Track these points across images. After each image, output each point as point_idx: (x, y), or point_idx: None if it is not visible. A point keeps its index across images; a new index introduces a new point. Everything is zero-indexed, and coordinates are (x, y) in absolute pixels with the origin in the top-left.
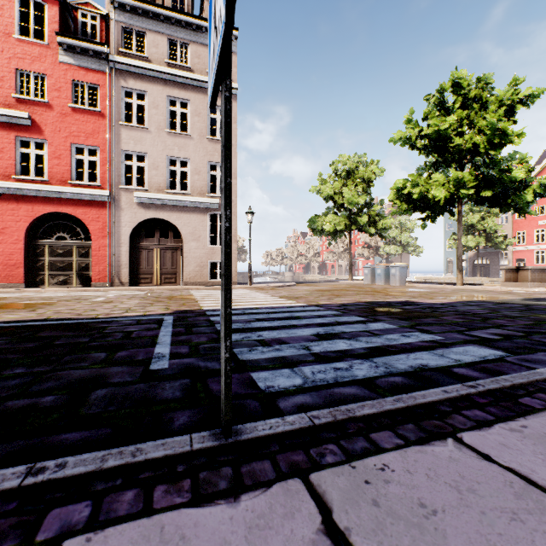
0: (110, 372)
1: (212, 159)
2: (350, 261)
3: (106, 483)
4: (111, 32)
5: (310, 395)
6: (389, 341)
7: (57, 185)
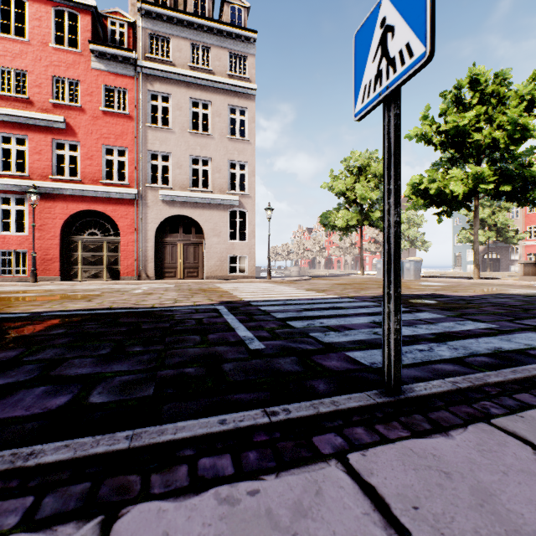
0: (219, 350)
1: (232, 157)
2: (361, 256)
3: (331, 422)
4: (138, 39)
5: (415, 370)
6: (448, 328)
7: (89, 184)
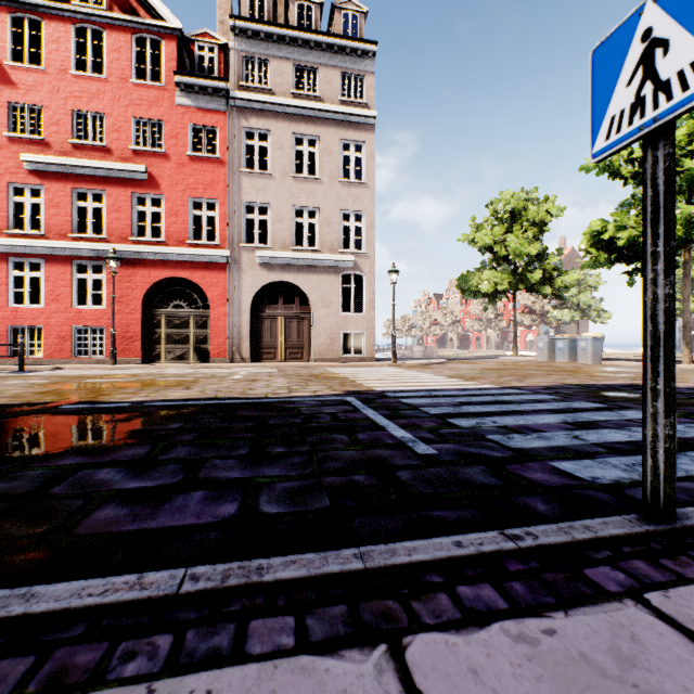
0: (380, 454)
1: (345, 206)
2: (514, 331)
3: (596, 553)
4: (231, 64)
5: None
6: (678, 433)
7: (174, 246)
